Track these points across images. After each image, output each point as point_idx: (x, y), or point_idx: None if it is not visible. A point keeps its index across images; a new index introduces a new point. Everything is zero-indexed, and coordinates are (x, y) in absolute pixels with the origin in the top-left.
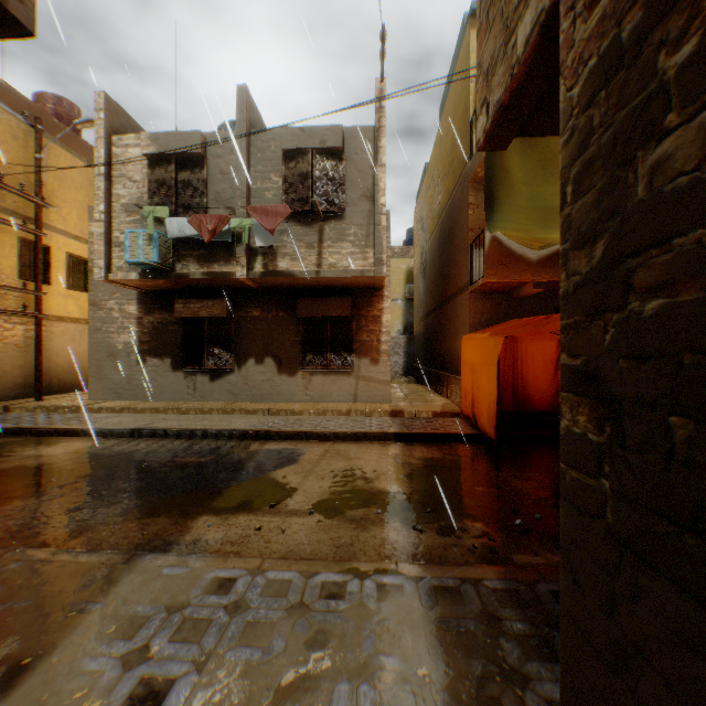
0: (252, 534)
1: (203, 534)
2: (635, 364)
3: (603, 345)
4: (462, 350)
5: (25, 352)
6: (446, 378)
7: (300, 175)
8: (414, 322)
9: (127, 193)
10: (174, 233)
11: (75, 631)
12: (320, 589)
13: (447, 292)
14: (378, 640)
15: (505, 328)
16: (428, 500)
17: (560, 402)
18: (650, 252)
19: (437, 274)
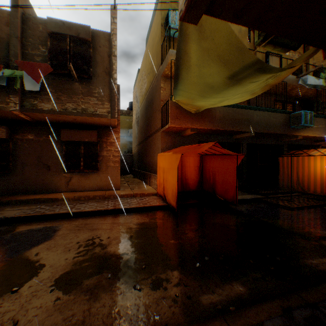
0: None
1: None
2: None
3: None
4: (158, 161)
5: None
6: (149, 175)
7: (61, 51)
8: (132, 147)
9: None
10: None
11: None
12: None
13: (149, 132)
14: None
15: (179, 150)
16: (143, 256)
17: None
18: None
19: (144, 123)
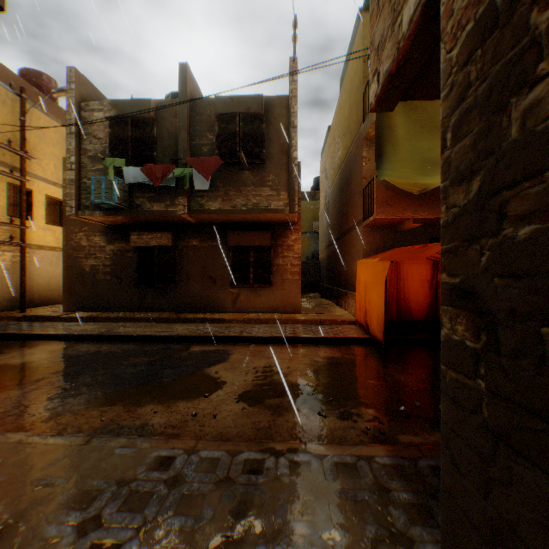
0: (189, 419)
1: (150, 419)
2: (509, 282)
3: (480, 266)
4: (357, 272)
5: (12, 273)
6: (344, 294)
7: (230, 134)
8: (319, 250)
9: (93, 148)
10: (130, 179)
11: (40, 503)
12: (243, 465)
13: (345, 227)
14: (290, 508)
15: (391, 254)
16: (330, 391)
17: (441, 313)
18: (523, 184)
19: (337, 212)
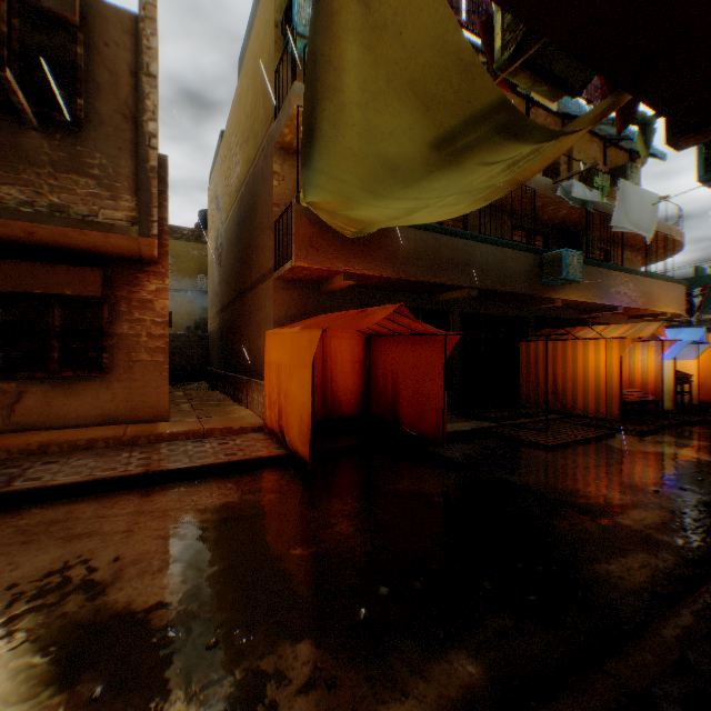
0: None
1: None
2: None
3: None
4: (266, 348)
5: None
6: (246, 384)
7: None
8: (208, 318)
9: None
10: None
11: None
12: None
13: (247, 281)
14: None
15: (318, 322)
16: (215, 608)
17: None
18: None
19: (235, 259)
